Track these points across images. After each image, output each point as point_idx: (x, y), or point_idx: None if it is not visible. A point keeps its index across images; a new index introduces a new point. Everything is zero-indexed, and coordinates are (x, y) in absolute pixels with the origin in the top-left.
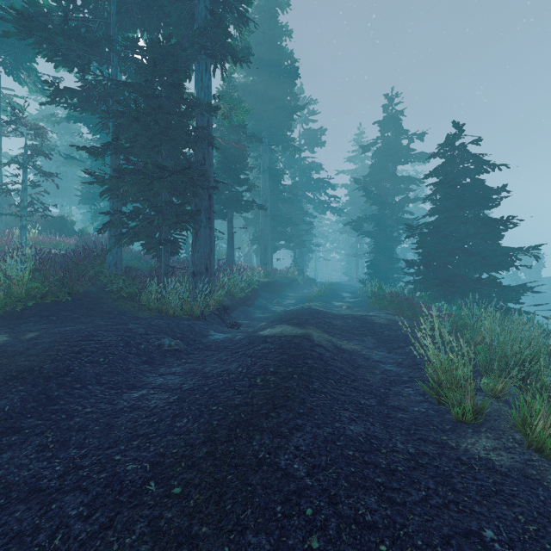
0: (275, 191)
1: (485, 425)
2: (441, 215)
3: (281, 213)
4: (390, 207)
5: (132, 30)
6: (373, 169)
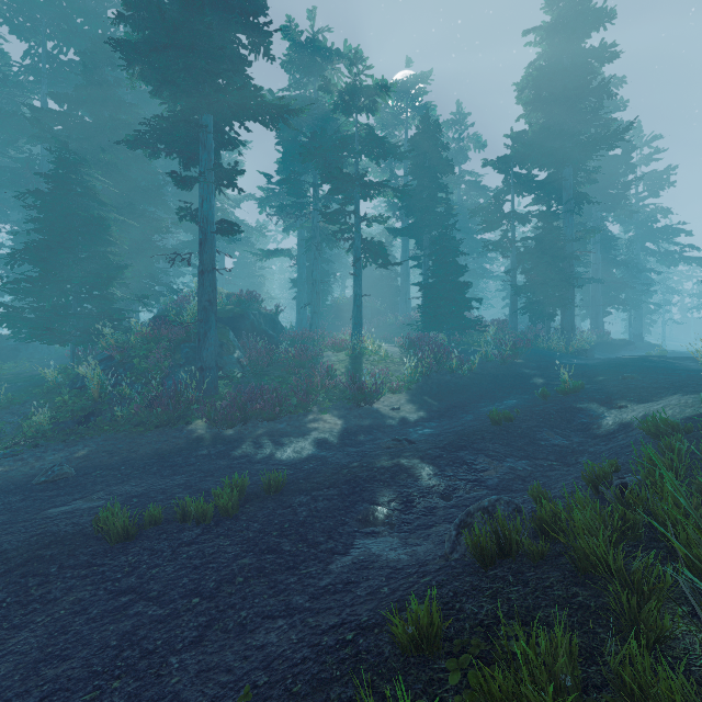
0: (606, 257)
1: None
2: None
3: (614, 278)
4: None
5: (517, 197)
6: None
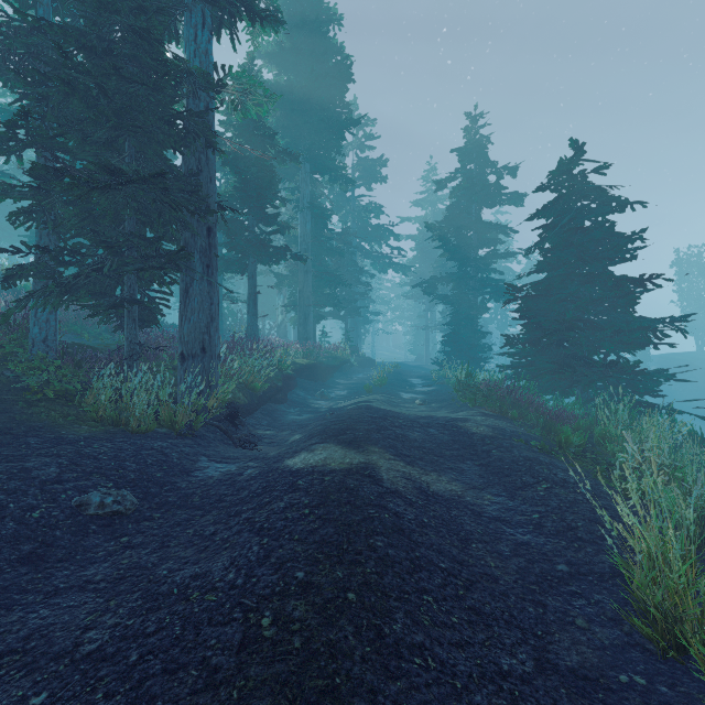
0: (319, 238)
1: None
2: (552, 272)
3: (328, 269)
4: (473, 264)
5: None
6: (450, 212)
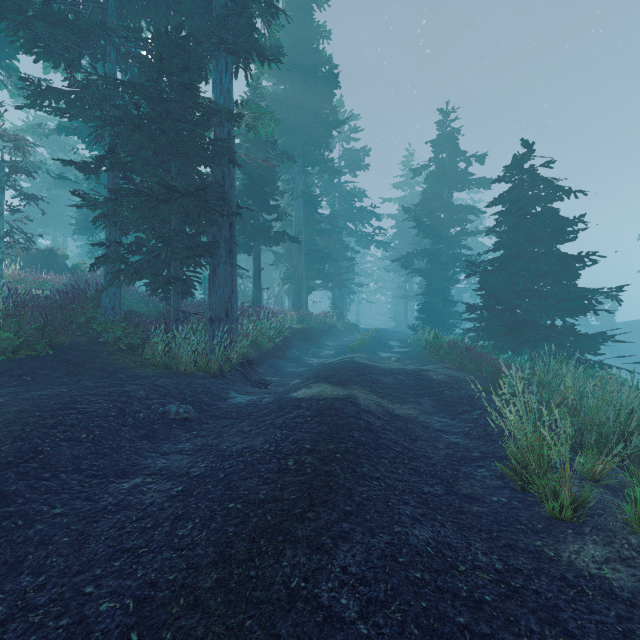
0: (310, 221)
1: (589, 523)
2: (507, 250)
3: (318, 248)
4: (445, 241)
5: (134, 20)
6: (425, 196)
